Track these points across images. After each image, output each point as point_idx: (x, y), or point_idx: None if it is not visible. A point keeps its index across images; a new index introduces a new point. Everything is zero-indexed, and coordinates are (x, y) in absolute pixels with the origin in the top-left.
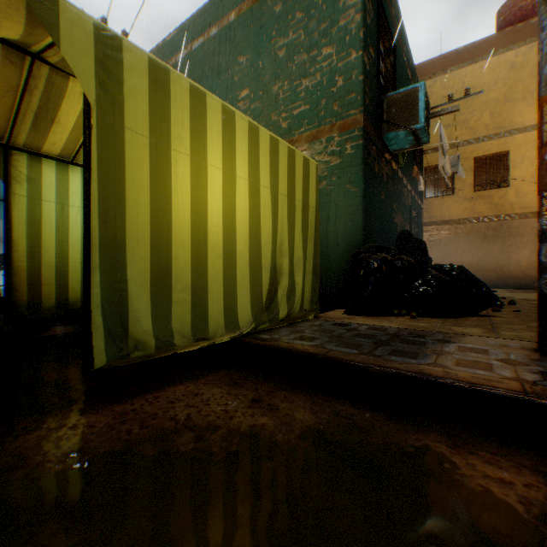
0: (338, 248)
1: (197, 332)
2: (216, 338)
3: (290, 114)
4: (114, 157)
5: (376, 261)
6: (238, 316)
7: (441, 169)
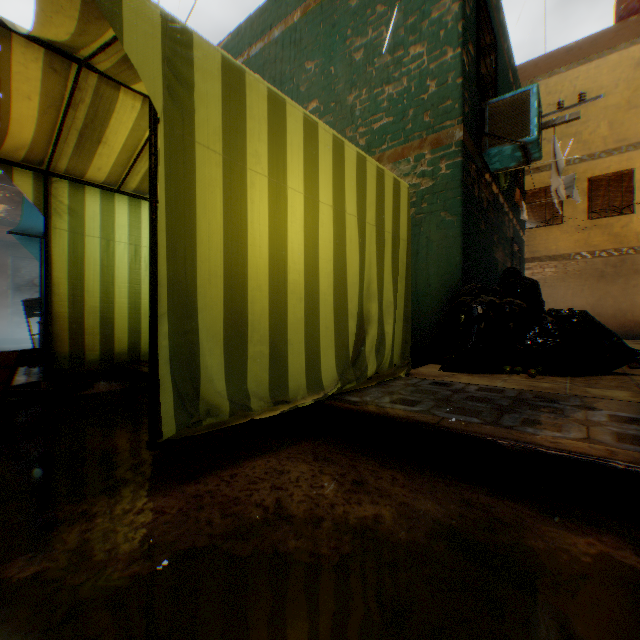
0: (429, 289)
1: (276, 393)
2: (297, 401)
3: (369, 128)
4: (184, 179)
5: (481, 305)
6: (321, 374)
7: (553, 192)
